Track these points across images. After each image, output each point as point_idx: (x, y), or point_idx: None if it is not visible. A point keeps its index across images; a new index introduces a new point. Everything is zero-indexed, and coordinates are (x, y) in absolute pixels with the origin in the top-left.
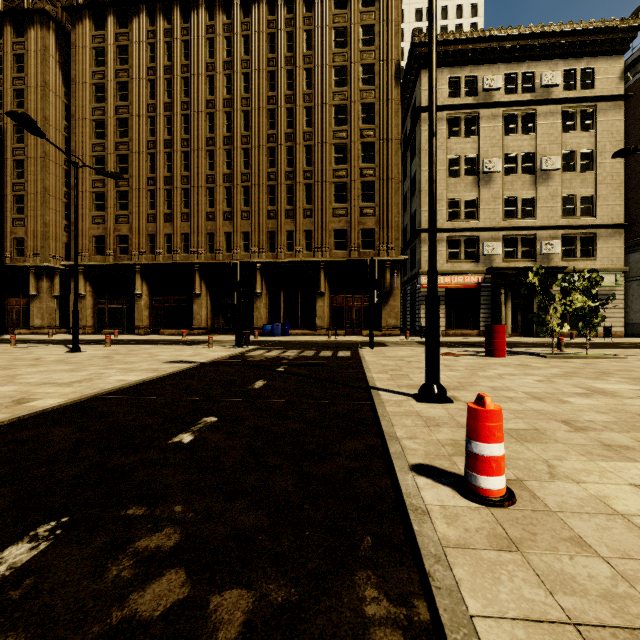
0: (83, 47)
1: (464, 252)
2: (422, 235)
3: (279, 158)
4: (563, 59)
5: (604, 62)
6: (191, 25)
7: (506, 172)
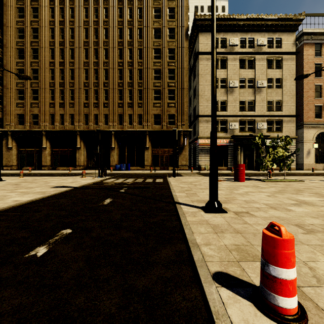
0: (11, 6)
1: (220, 127)
2: (199, 118)
3: (124, 75)
4: (267, 32)
5: (286, 35)
6: None
7: (240, 87)
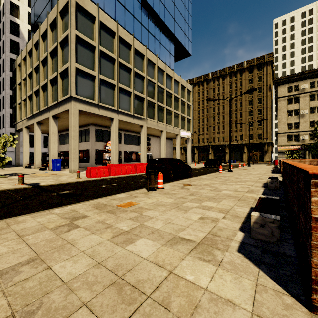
0: None
1: (294, 138)
2: (278, 134)
3: (232, 116)
4: None
5: None
6: (208, 86)
7: (310, 113)
